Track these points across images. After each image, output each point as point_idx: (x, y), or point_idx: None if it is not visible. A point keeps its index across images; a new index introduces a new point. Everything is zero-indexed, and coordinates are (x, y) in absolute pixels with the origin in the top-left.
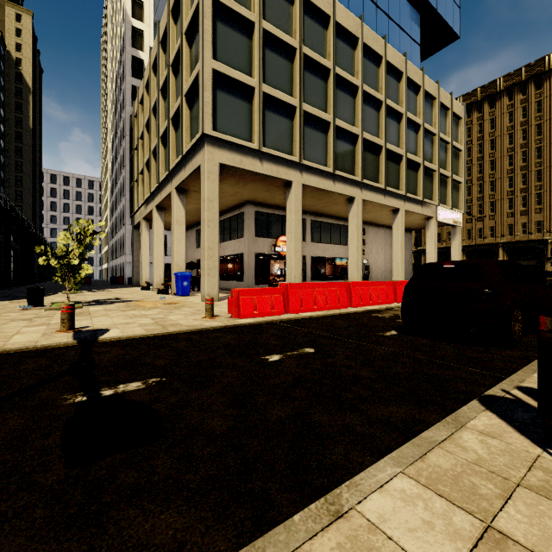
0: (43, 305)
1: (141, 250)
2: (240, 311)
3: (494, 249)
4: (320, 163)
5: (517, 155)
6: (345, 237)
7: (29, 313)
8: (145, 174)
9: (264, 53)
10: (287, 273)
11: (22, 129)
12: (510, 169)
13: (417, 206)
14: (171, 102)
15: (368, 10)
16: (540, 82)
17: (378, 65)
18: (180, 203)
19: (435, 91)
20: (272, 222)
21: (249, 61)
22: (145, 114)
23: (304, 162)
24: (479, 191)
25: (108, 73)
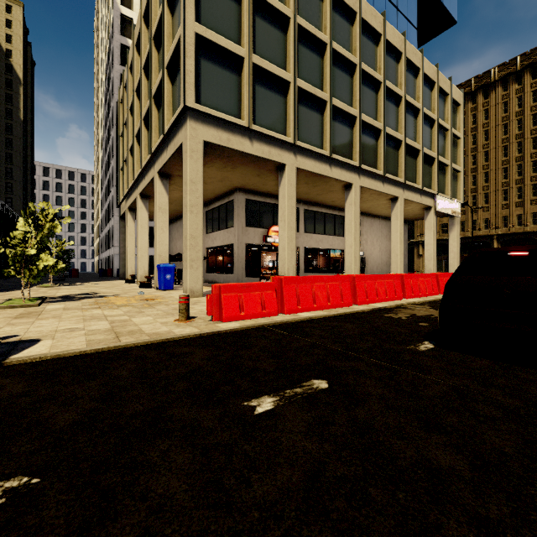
0: None
1: (127, 241)
2: (222, 313)
3: (488, 241)
4: (315, 145)
5: (513, 146)
6: (340, 228)
7: None
8: (129, 161)
9: (254, 20)
10: (280, 265)
11: (13, 121)
12: (505, 160)
13: (416, 195)
14: (153, 78)
15: None
16: (536, 71)
17: (376, 44)
18: (163, 189)
19: (435, 75)
20: (263, 211)
21: (238, 29)
22: (129, 97)
23: (299, 143)
24: (473, 183)
25: (99, 65)
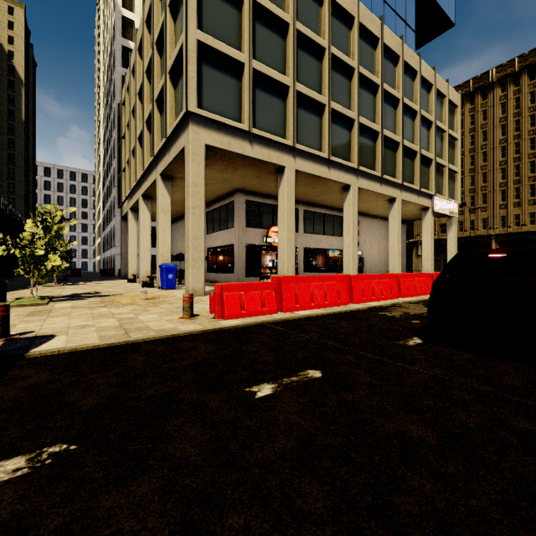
0: (5, 301)
1: (129, 241)
2: (224, 311)
3: (487, 241)
4: (314, 148)
5: (510, 146)
6: (338, 228)
7: None
8: (131, 162)
9: (254, 27)
10: (279, 265)
11: (15, 122)
12: (502, 160)
13: (414, 196)
14: (155, 82)
15: None
16: (533, 72)
17: (374, 48)
18: (165, 191)
19: (432, 78)
20: (263, 212)
21: (238, 35)
22: (131, 100)
23: (298, 146)
24: (472, 183)
25: (100, 66)
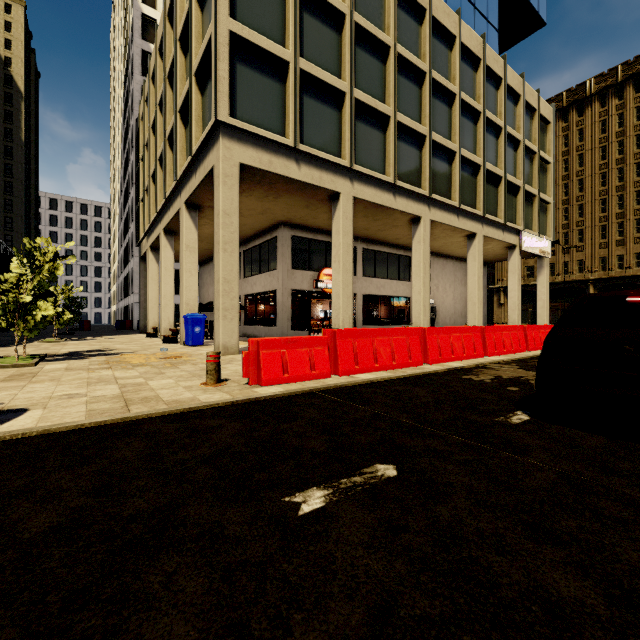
0: None
1: (148, 287)
2: (260, 374)
3: (583, 287)
4: (376, 170)
5: (612, 173)
6: (405, 271)
7: None
8: (151, 190)
9: (302, 17)
10: (333, 316)
11: (13, 143)
12: (603, 190)
13: (498, 231)
14: (179, 88)
15: None
16: None
17: (449, 48)
18: (192, 223)
19: (520, 87)
20: (313, 251)
21: (282, 27)
22: (151, 113)
23: (356, 167)
24: (565, 217)
25: (116, 76)
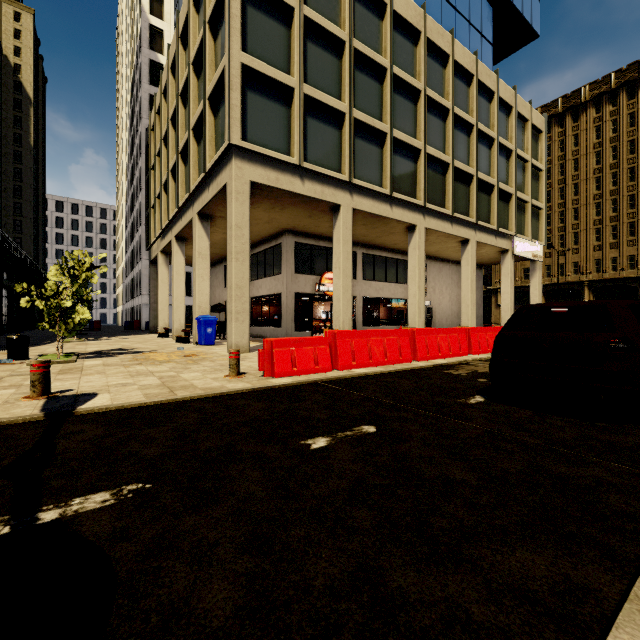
0: (28, 358)
1: (159, 290)
2: (274, 368)
3: (578, 289)
4: (374, 183)
5: (606, 177)
6: (403, 274)
7: (4, 369)
8: (163, 198)
9: (306, 46)
10: (334, 318)
11: (22, 148)
12: (597, 194)
13: (491, 237)
14: (192, 108)
15: (431, 1)
16: (633, 90)
17: (444, 66)
18: (204, 232)
19: (512, 99)
20: (315, 256)
21: (287, 56)
22: (163, 125)
23: (355, 181)
24: (561, 220)
25: (123, 82)
